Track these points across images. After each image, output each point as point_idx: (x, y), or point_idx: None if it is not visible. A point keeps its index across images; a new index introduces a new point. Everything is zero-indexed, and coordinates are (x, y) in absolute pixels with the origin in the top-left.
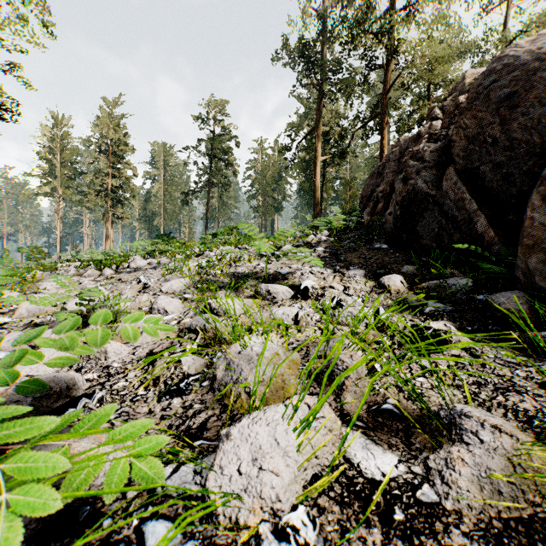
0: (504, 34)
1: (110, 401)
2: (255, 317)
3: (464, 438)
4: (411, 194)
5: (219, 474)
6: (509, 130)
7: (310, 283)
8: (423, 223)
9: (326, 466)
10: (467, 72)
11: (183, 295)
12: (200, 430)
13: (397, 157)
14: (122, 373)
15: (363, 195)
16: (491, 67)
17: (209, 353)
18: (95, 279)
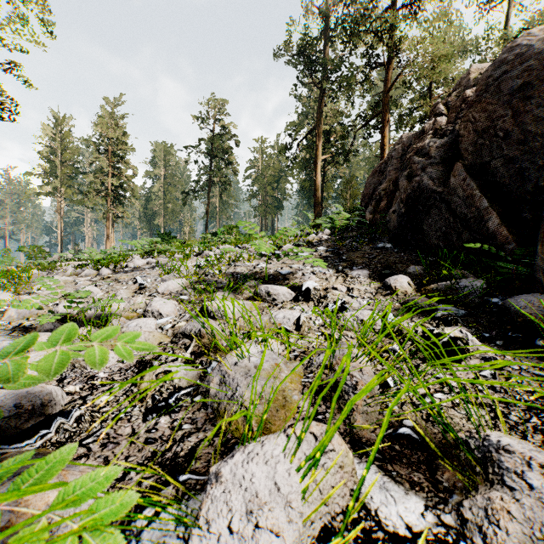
0: (506, 32)
1: (89, 420)
2: (254, 321)
3: (506, 481)
4: (416, 191)
5: (205, 531)
6: (522, 123)
7: (312, 284)
8: (429, 221)
9: (337, 513)
10: (471, 67)
11: (180, 296)
12: (188, 459)
13: (399, 154)
14: (107, 384)
15: (365, 194)
16: (502, 58)
17: (203, 362)
18: (92, 279)
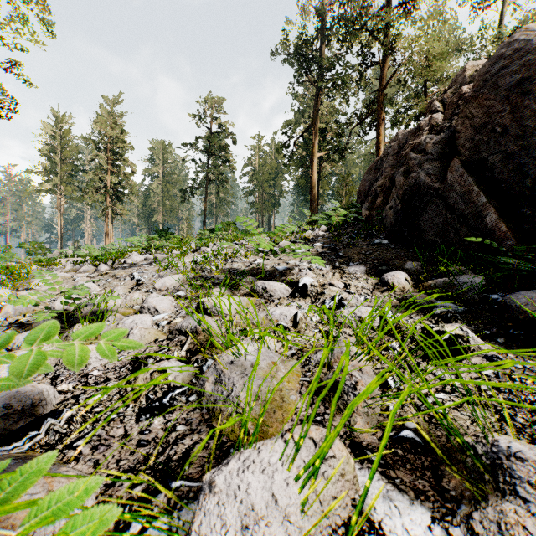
0: (500, 30)
1: (81, 421)
2: (251, 318)
3: (518, 491)
4: (413, 187)
5: None
6: (520, 119)
7: (309, 280)
8: (426, 217)
9: (338, 525)
10: (467, 65)
11: (176, 293)
12: (182, 463)
13: (395, 151)
14: (101, 383)
15: (361, 190)
16: (499, 54)
17: (199, 360)
18: (89, 275)
